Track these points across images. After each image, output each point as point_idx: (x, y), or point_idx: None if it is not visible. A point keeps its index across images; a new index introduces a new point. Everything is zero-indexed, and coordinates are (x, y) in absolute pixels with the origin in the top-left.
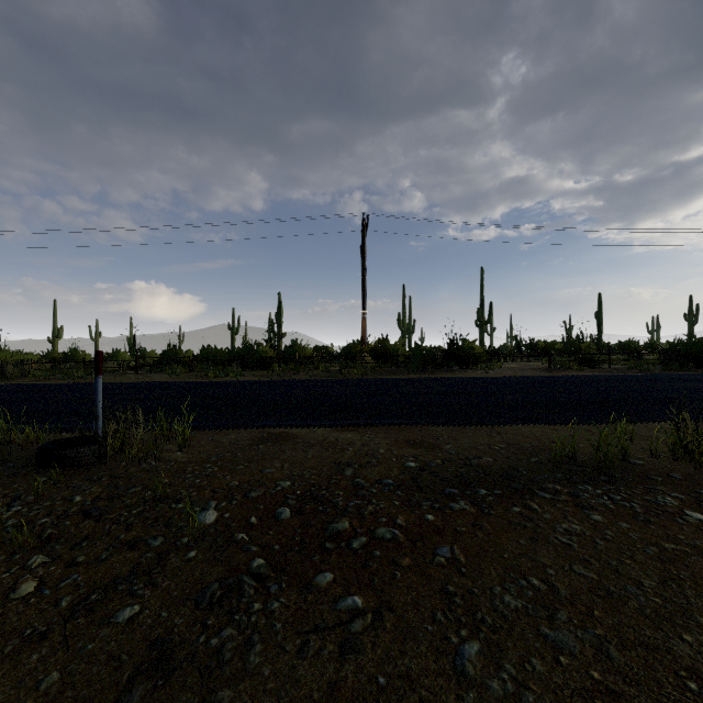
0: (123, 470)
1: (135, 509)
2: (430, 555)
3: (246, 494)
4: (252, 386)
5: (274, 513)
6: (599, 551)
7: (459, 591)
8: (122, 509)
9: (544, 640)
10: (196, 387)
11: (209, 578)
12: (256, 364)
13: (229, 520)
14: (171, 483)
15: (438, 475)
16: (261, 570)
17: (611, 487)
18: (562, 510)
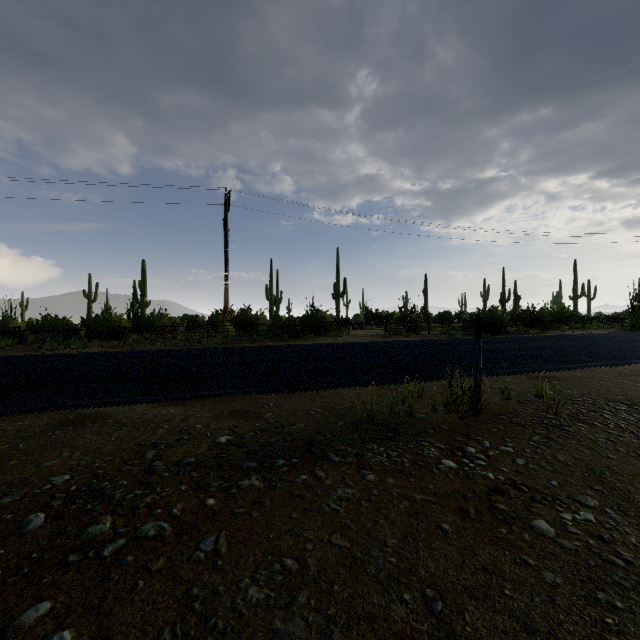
0: None
1: None
2: (190, 550)
3: None
4: (91, 358)
5: (21, 523)
6: (360, 514)
7: (203, 593)
8: None
9: (272, 638)
10: (17, 362)
11: None
12: (106, 334)
13: None
14: None
15: (247, 447)
16: None
17: (393, 443)
18: (344, 473)
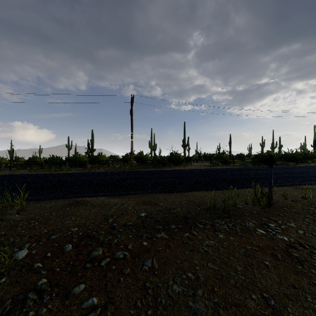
0: None
1: None
2: (141, 265)
3: (49, 238)
4: (73, 175)
5: (62, 248)
6: (220, 254)
7: (151, 286)
8: None
9: (189, 310)
10: (42, 176)
11: (7, 296)
12: (78, 164)
13: (34, 254)
14: (5, 234)
15: (155, 218)
16: (43, 287)
17: (228, 219)
18: (207, 233)
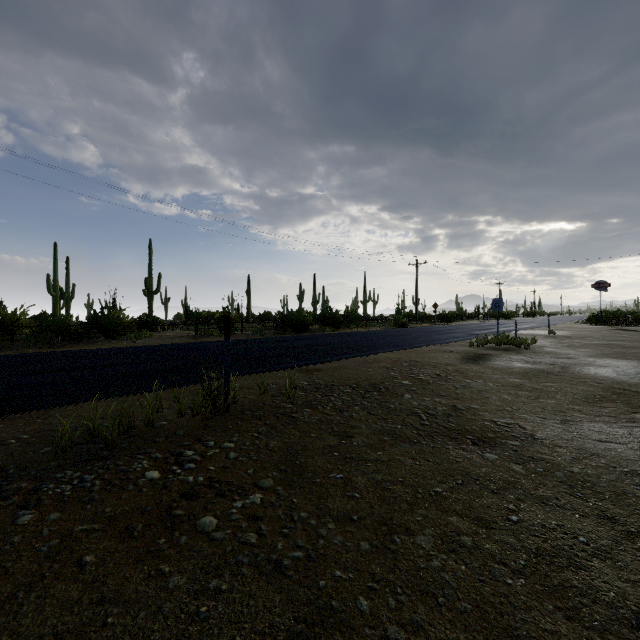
0: None
1: None
2: None
3: None
4: None
5: None
6: None
7: None
8: None
9: None
10: None
11: None
12: None
13: None
14: None
15: None
16: None
17: (99, 464)
18: None
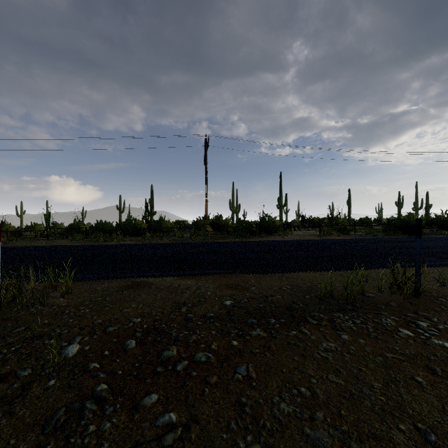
0: (14, 314)
1: (14, 346)
2: (231, 373)
3: (105, 330)
4: (128, 247)
5: (123, 344)
6: (345, 363)
7: (249, 402)
8: (3, 346)
9: (306, 439)
10: (88, 249)
11: (59, 404)
12: (133, 232)
13: (87, 351)
14: (50, 323)
15: (245, 309)
16: (103, 394)
17: (354, 314)
18: (323, 332)
